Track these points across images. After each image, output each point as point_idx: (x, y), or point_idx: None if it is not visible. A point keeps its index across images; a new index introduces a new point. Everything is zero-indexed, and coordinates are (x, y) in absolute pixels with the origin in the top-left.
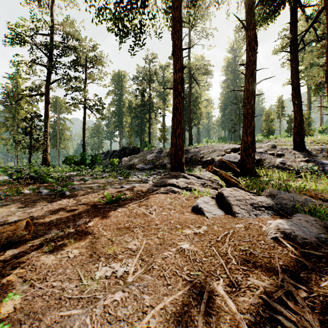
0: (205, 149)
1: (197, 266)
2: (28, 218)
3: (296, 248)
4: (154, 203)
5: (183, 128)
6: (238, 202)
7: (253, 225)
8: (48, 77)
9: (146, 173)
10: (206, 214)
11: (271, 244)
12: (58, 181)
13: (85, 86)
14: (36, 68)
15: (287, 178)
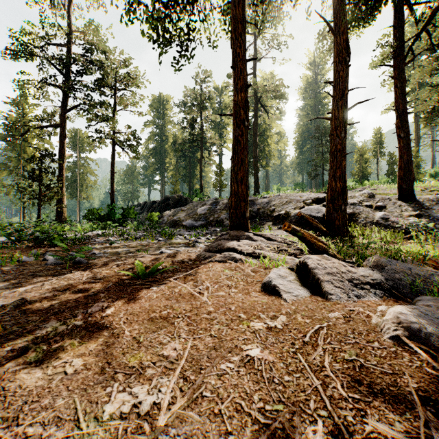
0: (277, 199)
1: (275, 391)
2: (18, 301)
3: (432, 355)
4: (206, 277)
5: (247, 170)
6: (330, 277)
7: (357, 313)
8: (65, 102)
9: (197, 232)
10: (284, 295)
11: (390, 348)
12: (73, 243)
13: (114, 115)
14: (48, 91)
15: (392, 240)
